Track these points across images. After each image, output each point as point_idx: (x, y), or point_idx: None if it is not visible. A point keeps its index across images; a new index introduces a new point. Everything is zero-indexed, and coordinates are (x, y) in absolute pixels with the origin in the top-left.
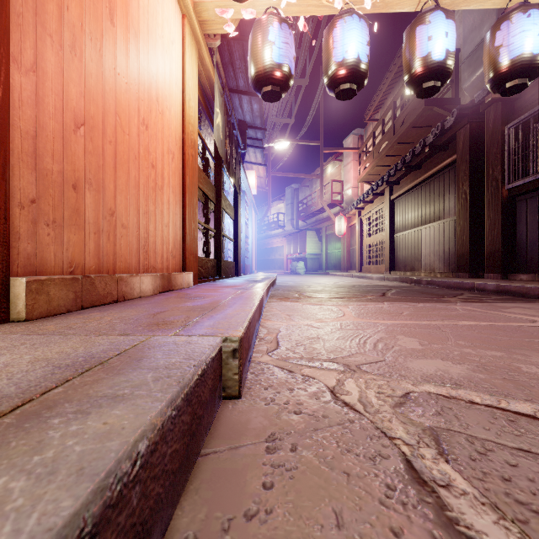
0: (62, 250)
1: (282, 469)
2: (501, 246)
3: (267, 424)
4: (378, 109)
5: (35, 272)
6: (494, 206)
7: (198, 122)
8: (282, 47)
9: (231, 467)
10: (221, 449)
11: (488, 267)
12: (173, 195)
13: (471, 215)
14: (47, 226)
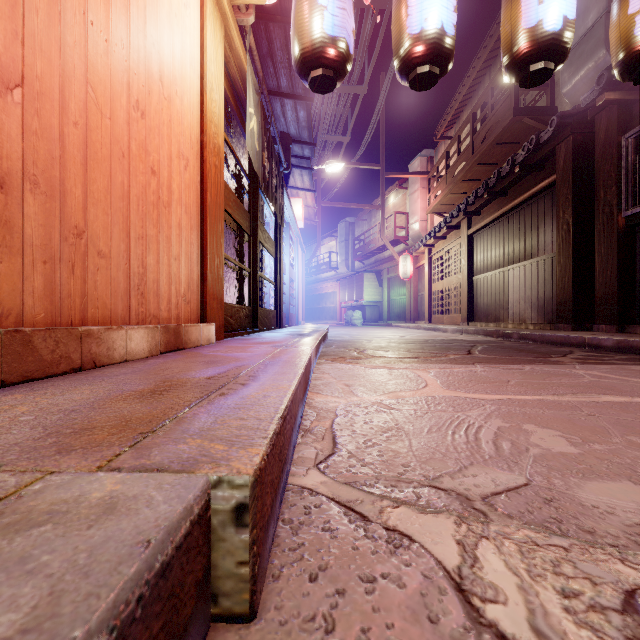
0: None
1: None
2: (617, 290)
3: None
4: (452, 125)
5: None
6: (607, 239)
7: (228, 131)
8: (337, 14)
9: None
10: None
11: (599, 317)
12: (186, 217)
13: (575, 250)
14: None
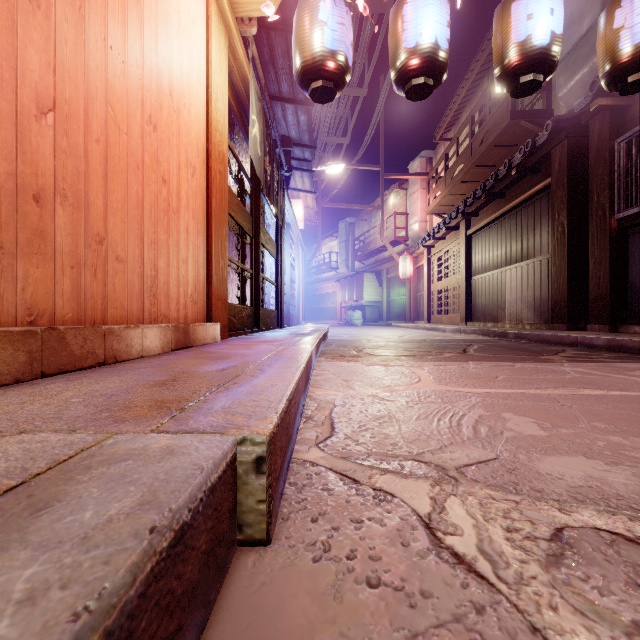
0: (15, 290)
1: None
2: (609, 290)
3: (316, 615)
4: (451, 127)
5: None
6: (600, 241)
7: (230, 136)
8: (336, 29)
9: None
10: None
11: (593, 317)
12: (193, 222)
13: (569, 252)
14: None
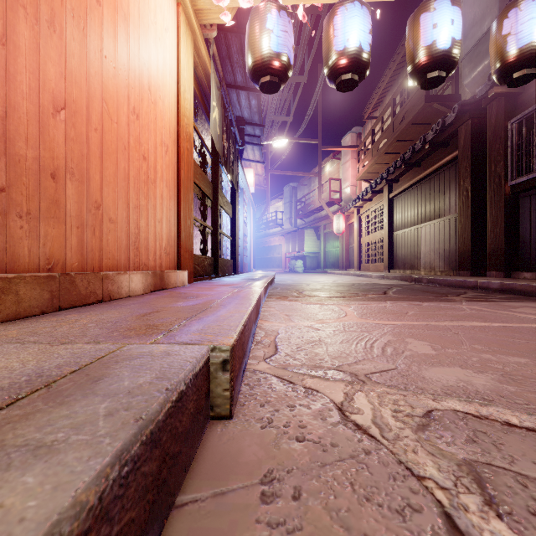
0: (38, 245)
1: (282, 530)
2: (504, 243)
3: (263, 455)
4: (377, 107)
5: (5, 269)
6: (497, 203)
7: (195, 117)
8: (281, 35)
9: (213, 527)
10: (202, 495)
11: (491, 265)
12: (166, 190)
13: (472, 212)
14: (20, 218)
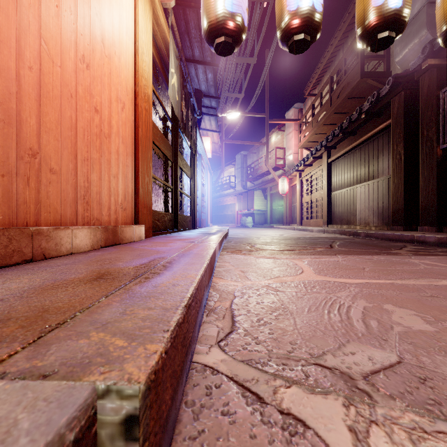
0: None
1: None
2: (436, 201)
3: None
4: (316, 86)
5: None
6: (429, 165)
7: (156, 87)
8: None
9: None
10: None
11: (423, 221)
12: (123, 146)
13: (405, 173)
14: None
